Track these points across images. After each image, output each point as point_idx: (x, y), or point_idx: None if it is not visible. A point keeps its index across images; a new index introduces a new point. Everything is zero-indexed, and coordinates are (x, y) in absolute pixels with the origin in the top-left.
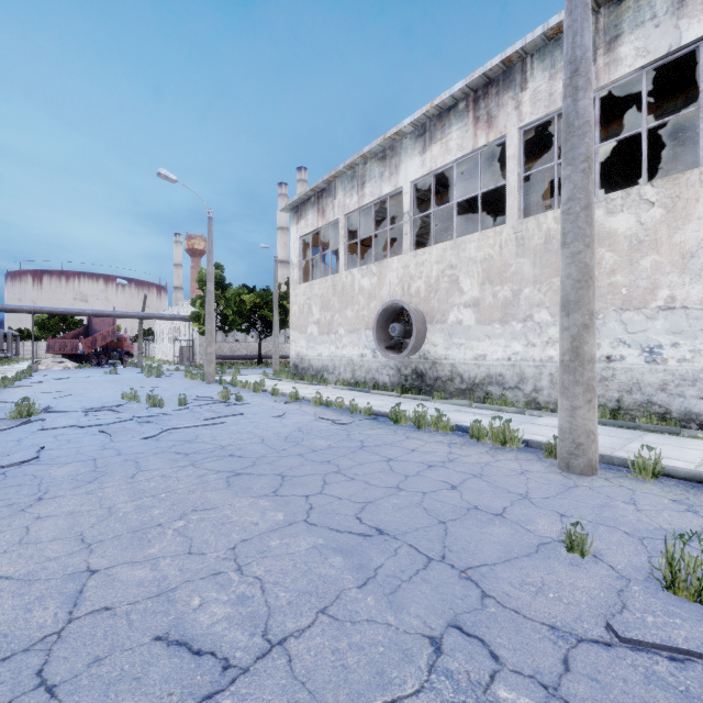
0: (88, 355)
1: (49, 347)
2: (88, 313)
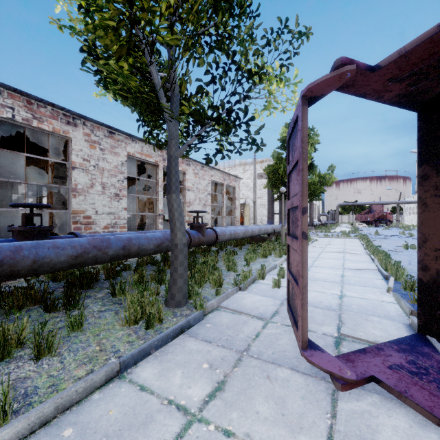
0: (371, 221)
1: (356, 218)
2: (373, 203)
